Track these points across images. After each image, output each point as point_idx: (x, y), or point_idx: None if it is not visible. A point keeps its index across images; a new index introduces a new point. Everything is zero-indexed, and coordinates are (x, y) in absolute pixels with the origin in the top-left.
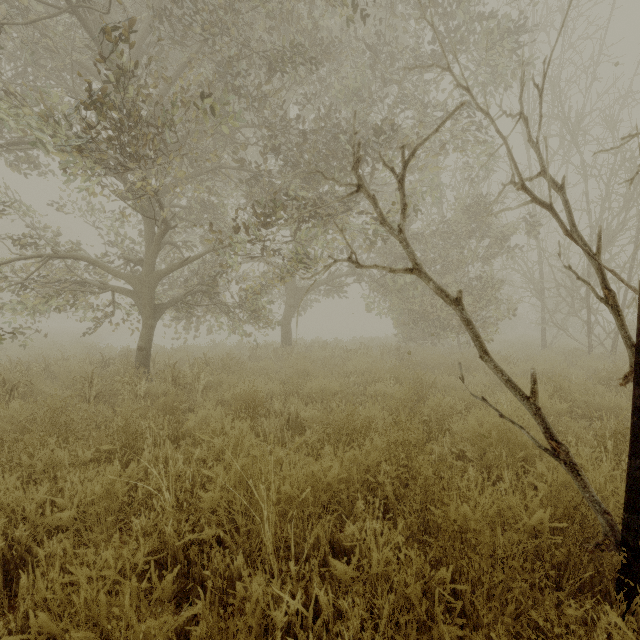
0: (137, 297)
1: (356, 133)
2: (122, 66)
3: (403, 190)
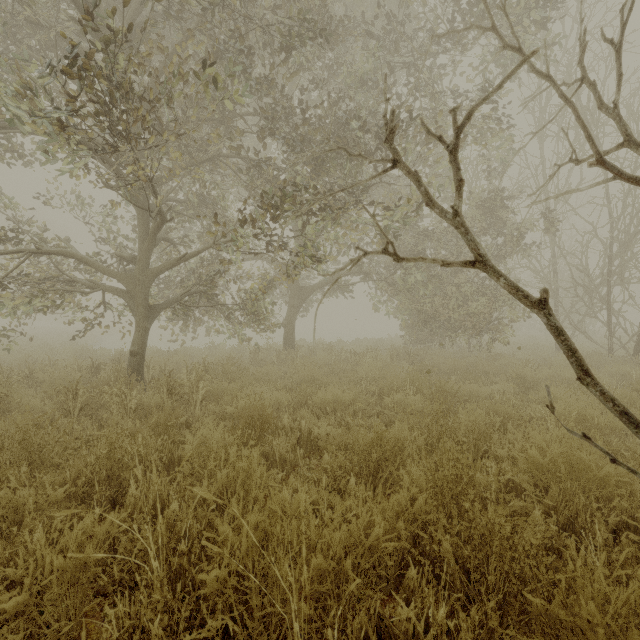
0: (130, 297)
1: (388, 99)
2: (107, 26)
3: (457, 162)
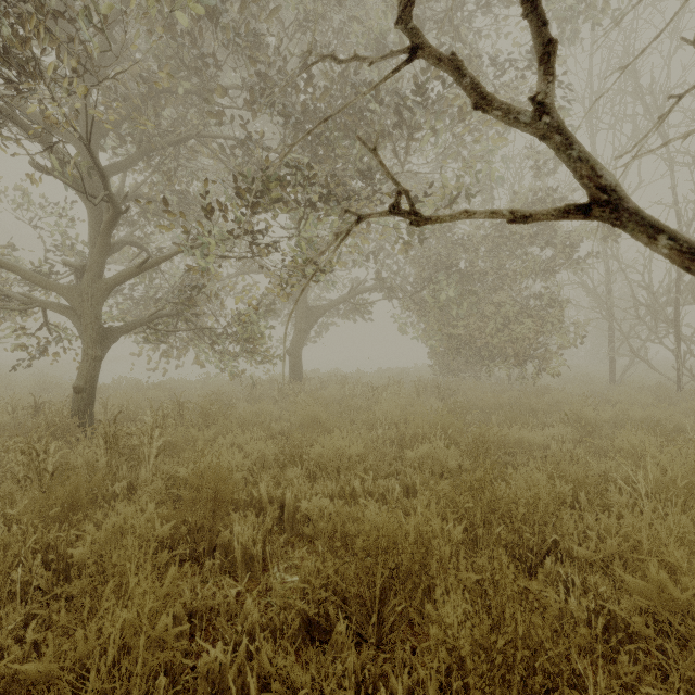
0: (75, 316)
1: None
2: None
3: (539, 11)
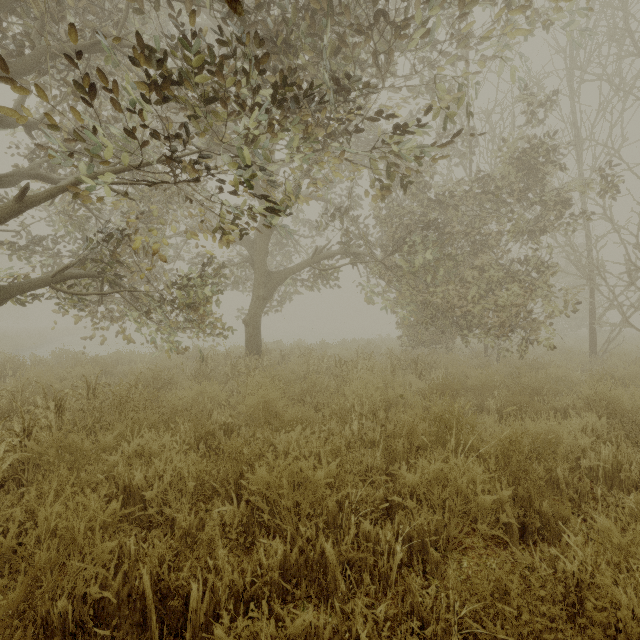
0: None
1: None
2: None
3: None
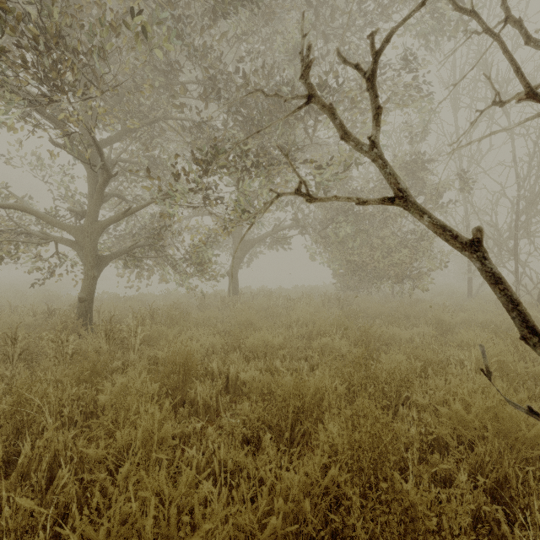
0: (79, 248)
1: (305, 35)
2: None
3: (375, 89)
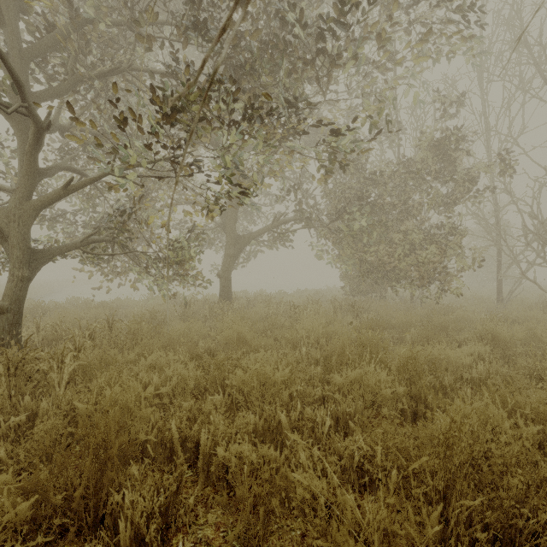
0: (3, 237)
1: None
2: None
3: None
